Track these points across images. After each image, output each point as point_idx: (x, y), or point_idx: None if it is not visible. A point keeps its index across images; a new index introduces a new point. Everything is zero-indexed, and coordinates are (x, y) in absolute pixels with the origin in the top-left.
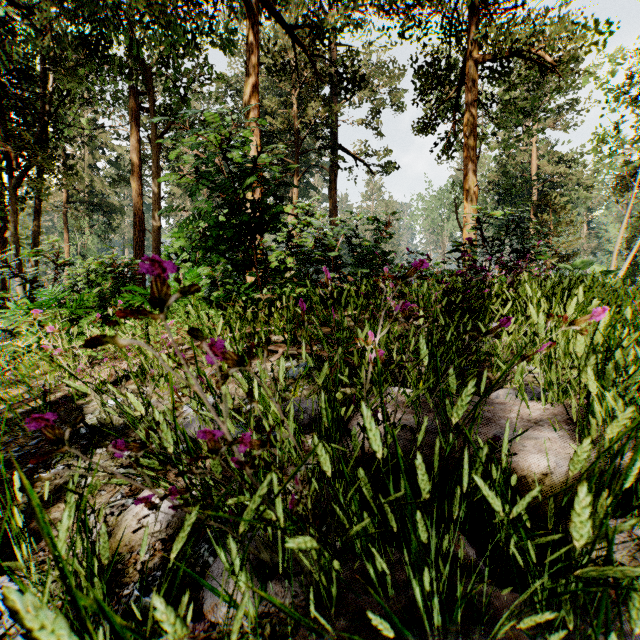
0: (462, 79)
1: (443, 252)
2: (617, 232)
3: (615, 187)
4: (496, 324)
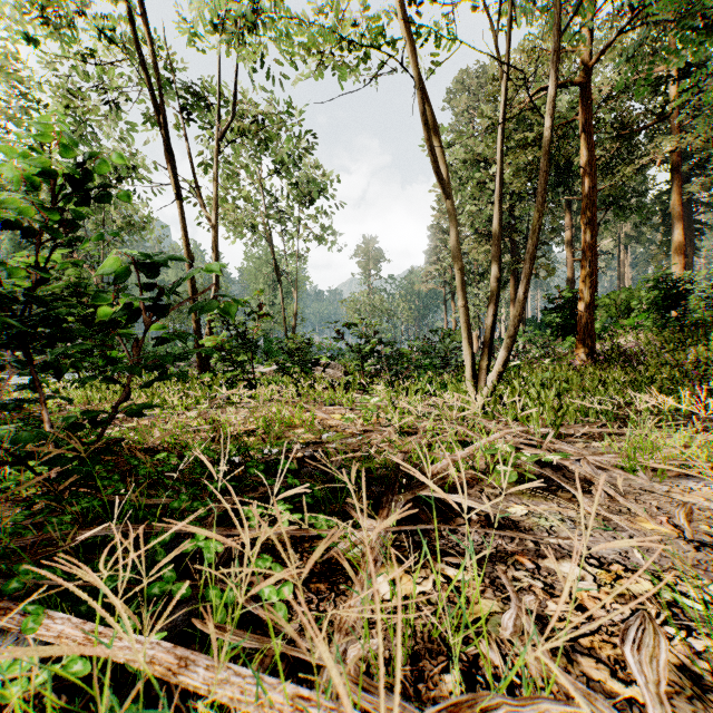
0: None
1: None
2: None
3: None
4: None
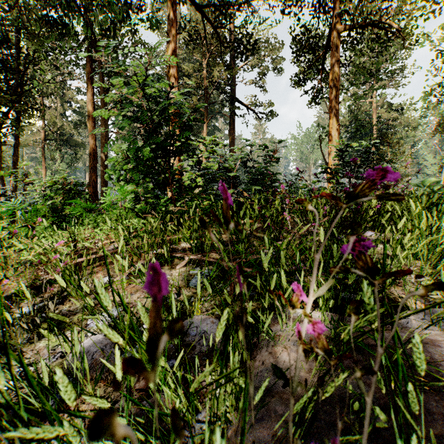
0: (327, 46)
1: (309, 174)
2: (432, 160)
3: (435, 127)
4: (370, 232)
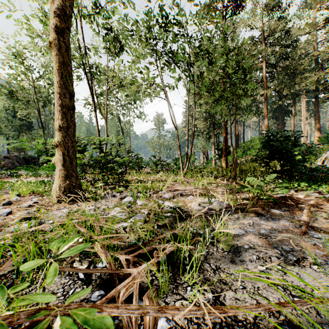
0: None
1: None
2: None
3: None
4: None
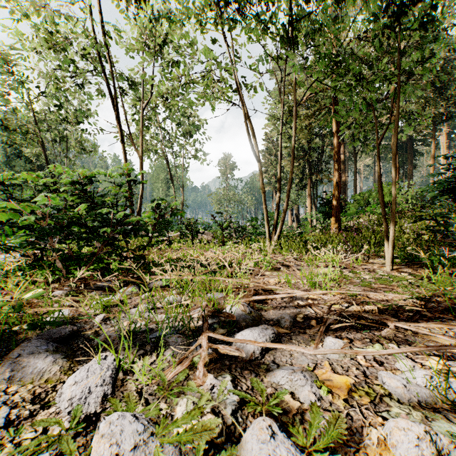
0: None
1: None
2: None
3: None
4: None
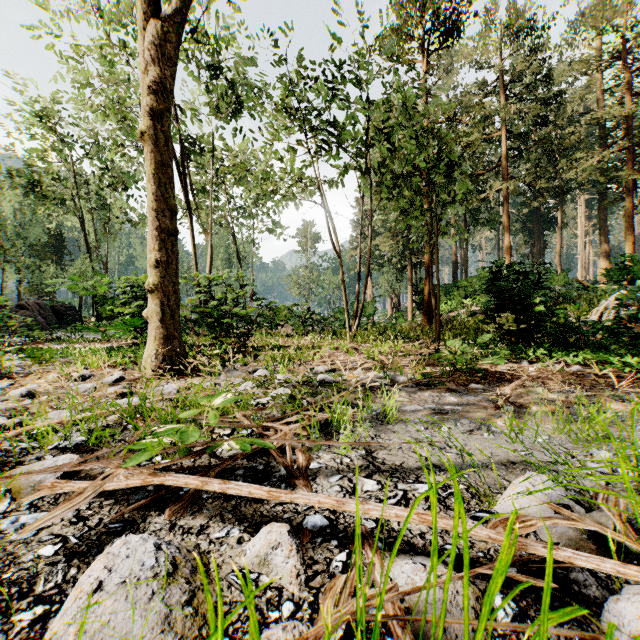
0: None
1: None
2: None
3: None
4: None
